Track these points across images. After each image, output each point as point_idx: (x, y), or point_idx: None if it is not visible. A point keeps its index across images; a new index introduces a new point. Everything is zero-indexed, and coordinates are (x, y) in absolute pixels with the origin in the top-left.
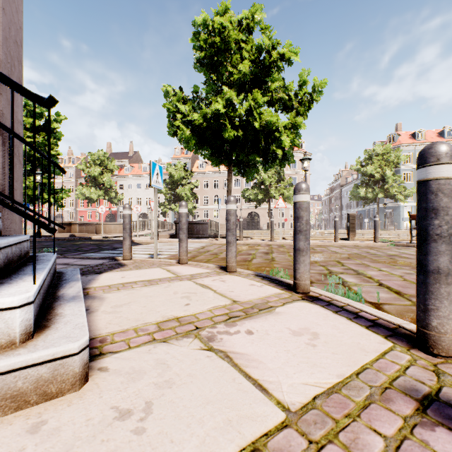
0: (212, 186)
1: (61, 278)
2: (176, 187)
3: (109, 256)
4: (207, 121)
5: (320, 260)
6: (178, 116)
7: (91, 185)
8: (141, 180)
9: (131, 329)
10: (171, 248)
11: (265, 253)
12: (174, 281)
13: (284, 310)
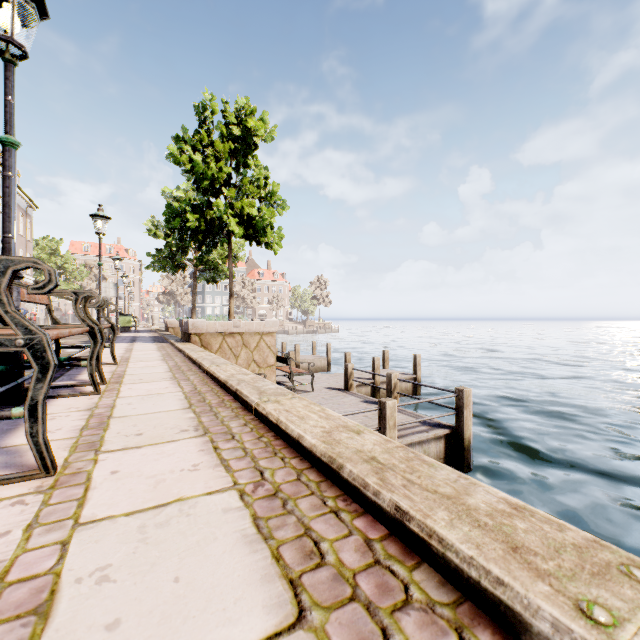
0: None
1: None
2: None
3: None
4: None
5: None
6: None
7: None
8: None
9: None
10: None
11: None
12: None
13: None
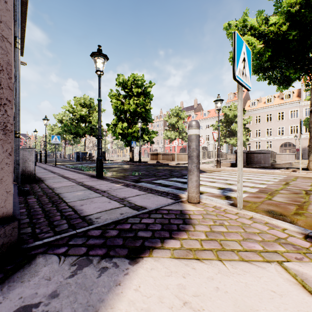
0: (264, 120)
1: None
2: (230, 124)
3: (175, 185)
4: (291, 17)
5: None
6: (243, 38)
7: (171, 130)
8: (202, 123)
9: None
10: None
11: None
12: None
13: None
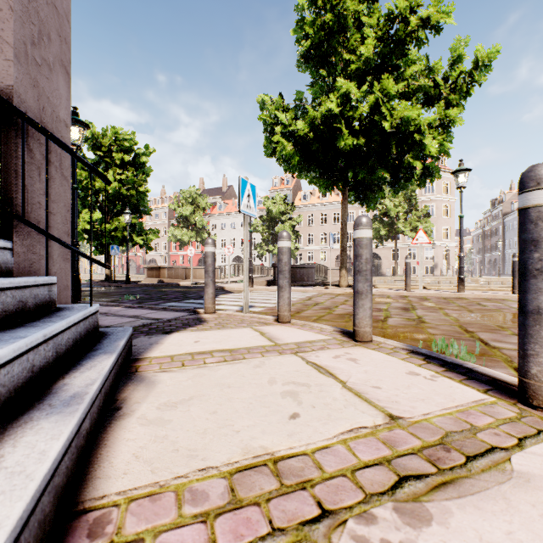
0: (319, 222)
1: (92, 346)
2: (274, 224)
3: (192, 306)
4: (314, 129)
5: (509, 325)
6: (277, 129)
7: (183, 226)
8: (235, 218)
9: (171, 488)
10: (268, 298)
11: (403, 308)
12: (270, 354)
13: (540, 468)
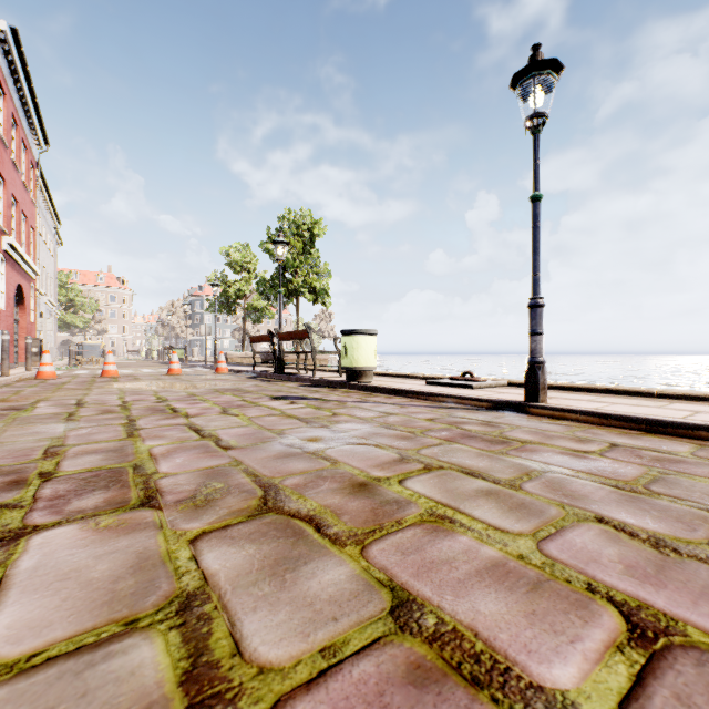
0: None
1: None
2: None
3: None
4: None
5: None
6: None
7: None
8: None
9: None
10: None
11: None
12: None
13: None
